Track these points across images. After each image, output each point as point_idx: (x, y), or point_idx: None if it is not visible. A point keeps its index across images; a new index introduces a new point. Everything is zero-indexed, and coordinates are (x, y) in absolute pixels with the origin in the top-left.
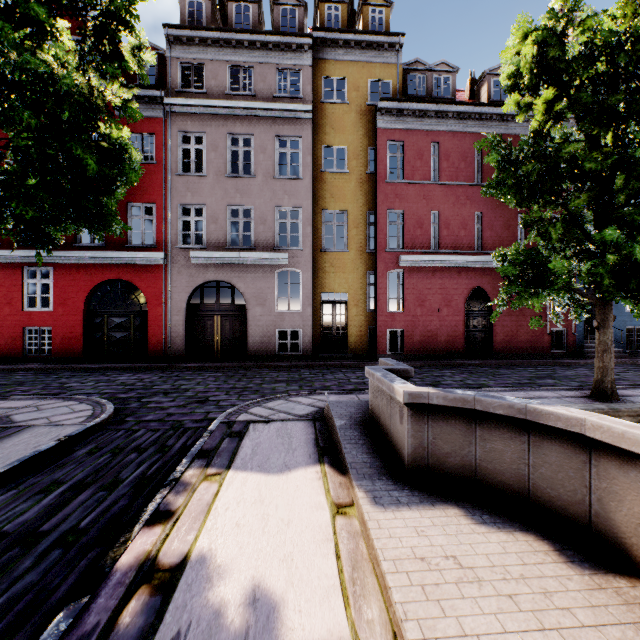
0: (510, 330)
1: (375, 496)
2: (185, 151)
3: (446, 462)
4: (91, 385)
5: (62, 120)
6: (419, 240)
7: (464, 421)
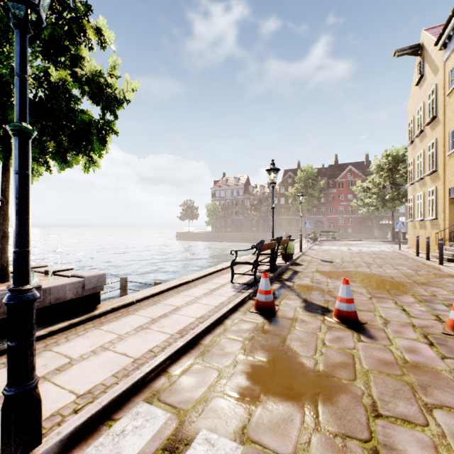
0: None
1: None
2: None
3: None
4: None
5: None
6: None
7: None
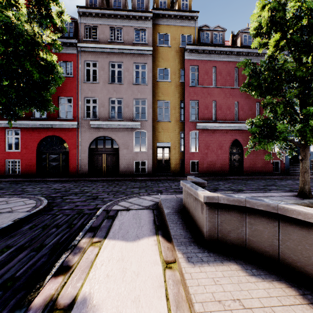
0: (252, 161)
1: (188, 256)
2: (88, 71)
3: (228, 236)
4: (38, 189)
5: (20, 50)
6: (206, 116)
7: (239, 213)
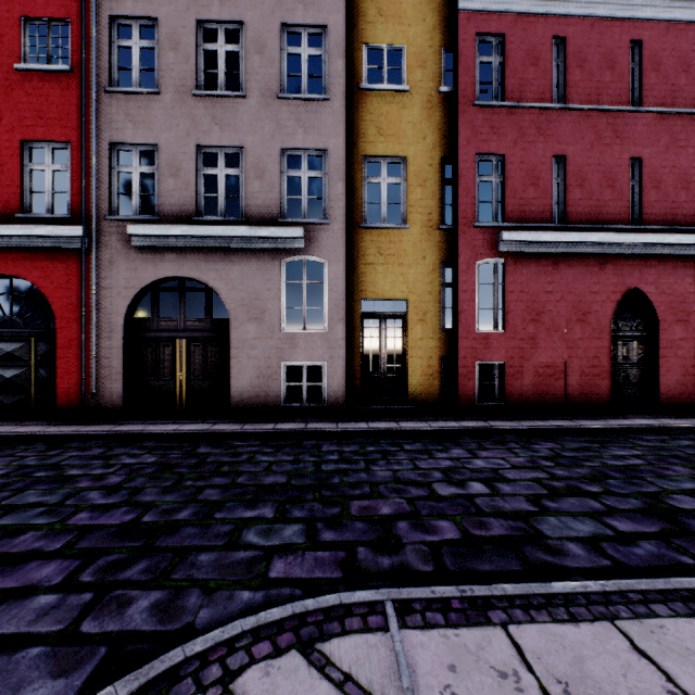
0: (690, 364)
1: None
2: (141, 74)
3: None
4: None
5: None
6: (532, 207)
7: None
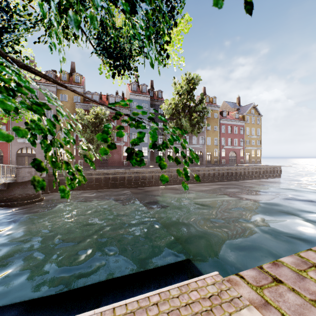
0: (113, 160)
1: None
2: None
3: None
4: None
5: None
6: None
7: None
